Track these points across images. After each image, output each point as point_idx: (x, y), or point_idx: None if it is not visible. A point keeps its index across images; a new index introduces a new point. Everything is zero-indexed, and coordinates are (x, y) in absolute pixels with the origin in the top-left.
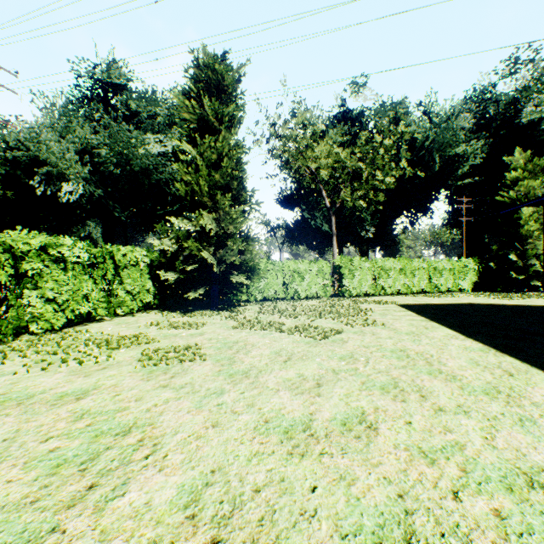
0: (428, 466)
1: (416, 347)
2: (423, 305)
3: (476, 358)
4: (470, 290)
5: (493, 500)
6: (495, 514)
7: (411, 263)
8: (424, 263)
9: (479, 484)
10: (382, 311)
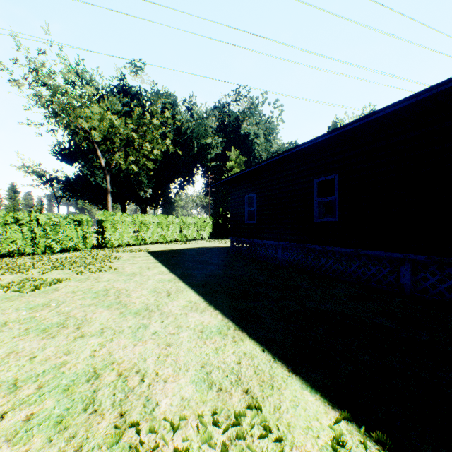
0: (6, 396)
1: (123, 285)
2: (167, 251)
3: (160, 287)
4: (209, 238)
5: (40, 405)
6: (27, 419)
7: (167, 219)
8: (177, 219)
9: (42, 395)
10: (128, 258)
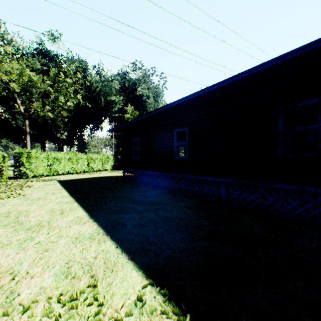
0: None
1: (25, 208)
2: (75, 179)
3: (57, 207)
4: (111, 169)
5: None
6: None
7: (77, 155)
8: (85, 156)
9: None
10: (39, 186)
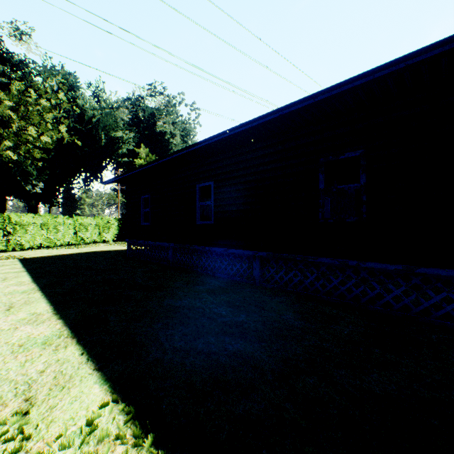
0: None
1: None
2: (49, 256)
3: (3, 300)
4: (114, 240)
5: None
6: None
7: (57, 219)
8: (71, 220)
9: None
10: None
